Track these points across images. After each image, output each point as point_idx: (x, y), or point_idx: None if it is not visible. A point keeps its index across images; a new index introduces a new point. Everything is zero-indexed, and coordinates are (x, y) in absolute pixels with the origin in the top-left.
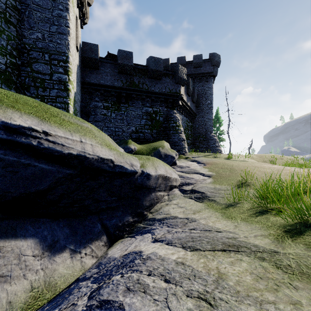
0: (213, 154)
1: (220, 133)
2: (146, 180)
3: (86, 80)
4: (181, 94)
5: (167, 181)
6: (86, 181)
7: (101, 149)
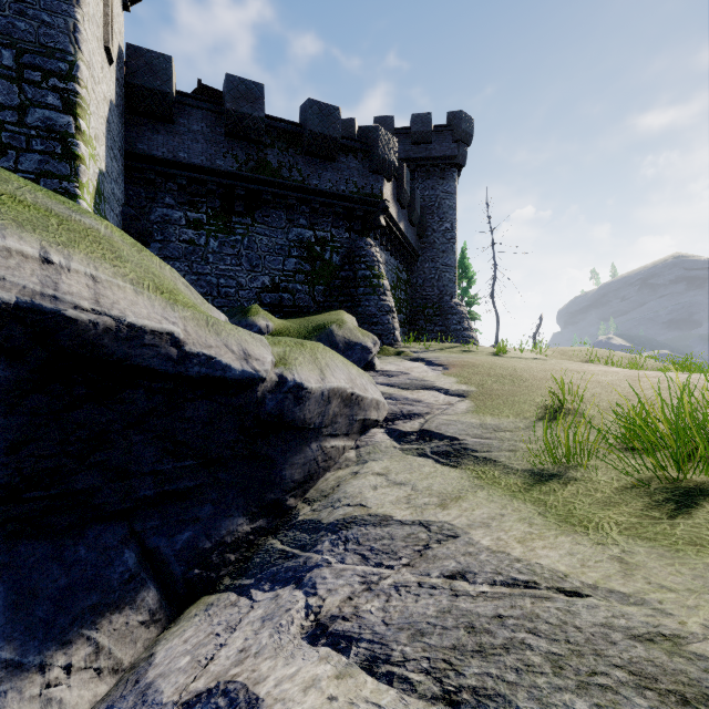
0: (459, 346)
1: (469, 302)
2: (293, 404)
3: (138, 148)
4: (383, 198)
5: (355, 407)
6: (74, 407)
7: (135, 297)
